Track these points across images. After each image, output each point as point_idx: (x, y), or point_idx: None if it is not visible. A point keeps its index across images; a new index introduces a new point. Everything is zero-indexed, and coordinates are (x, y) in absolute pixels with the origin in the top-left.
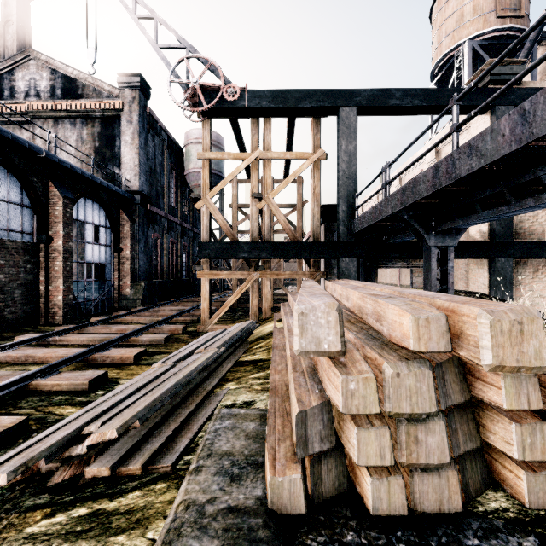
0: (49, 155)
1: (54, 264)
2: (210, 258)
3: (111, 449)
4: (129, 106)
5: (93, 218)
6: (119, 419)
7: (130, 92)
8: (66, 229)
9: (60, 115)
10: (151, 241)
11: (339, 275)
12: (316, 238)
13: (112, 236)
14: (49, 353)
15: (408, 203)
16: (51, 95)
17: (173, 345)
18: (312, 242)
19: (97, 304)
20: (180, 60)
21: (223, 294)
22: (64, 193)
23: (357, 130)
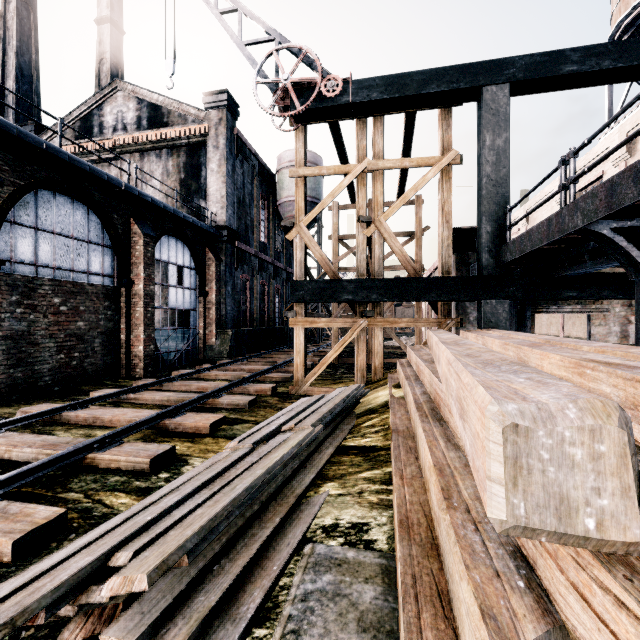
0: (128, 188)
1: (134, 310)
2: (304, 301)
3: (146, 596)
4: (215, 129)
5: (177, 259)
6: (157, 549)
7: (217, 113)
8: (147, 271)
9: (146, 147)
10: (239, 284)
11: (482, 323)
12: (446, 272)
13: (197, 278)
14: (117, 415)
15: (623, 204)
16: (137, 127)
17: (259, 410)
18: (441, 278)
19: (181, 355)
20: (268, 55)
21: (321, 346)
22: (145, 230)
23: (508, 116)
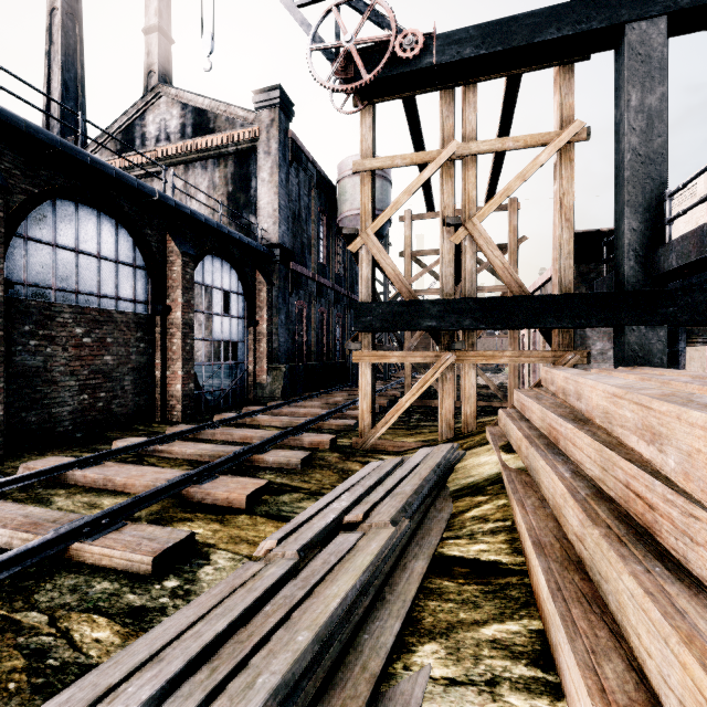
0: (163, 197)
1: (171, 342)
2: (372, 329)
3: None
4: (266, 132)
5: (222, 282)
6: None
7: (268, 113)
8: (186, 296)
9: (191, 158)
10: (294, 312)
11: (625, 358)
12: (566, 289)
13: (245, 306)
14: (132, 477)
15: None
16: (181, 136)
17: (314, 472)
18: (564, 296)
19: (227, 394)
20: (326, 12)
21: (389, 384)
22: (183, 248)
23: (665, 62)
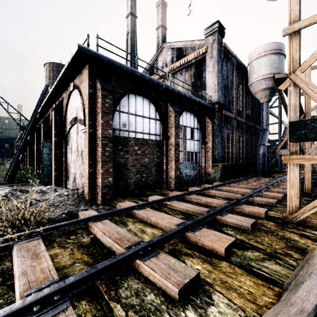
0: (167, 86)
1: (170, 152)
2: (307, 139)
3: None
4: (211, 47)
5: (190, 124)
6: None
7: (212, 37)
8: (176, 131)
9: (175, 71)
10: (225, 136)
11: None
12: None
13: (200, 134)
14: (158, 219)
15: None
16: (171, 63)
17: (262, 235)
18: None
19: (192, 177)
20: None
21: (285, 176)
22: (174, 108)
23: None
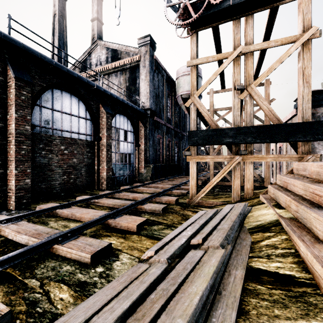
0: (98, 87)
1: (102, 153)
2: (197, 144)
3: None
4: (143, 57)
5: (124, 126)
6: None
7: (144, 48)
8: (108, 132)
9: (110, 72)
10: (156, 140)
11: None
12: (306, 120)
13: (134, 137)
14: (83, 214)
15: None
16: (106, 62)
17: (168, 215)
18: (307, 122)
19: (126, 178)
20: None
21: (201, 174)
22: (107, 110)
23: None
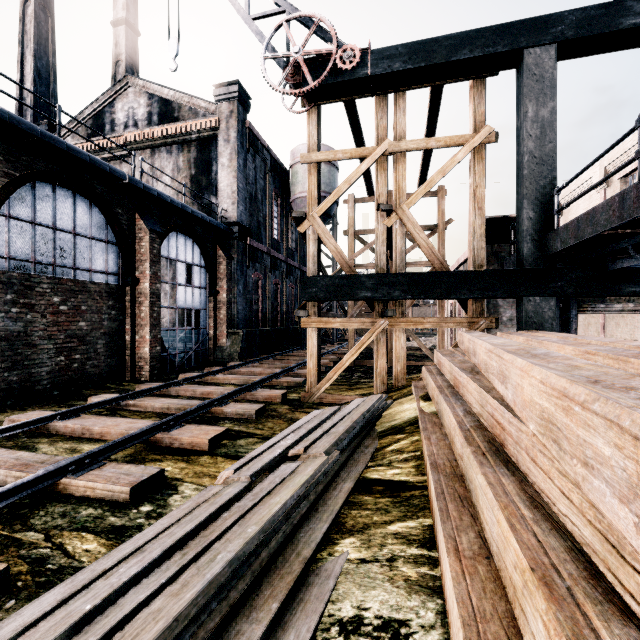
0: (132, 181)
1: (140, 309)
2: (317, 299)
3: None
4: (226, 122)
5: (186, 256)
6: None
7: (228, 105)
8: (153, 269)
9: (157, 143)
10: (251, 282)
11: (523, 323)
12: (479, 266)
13: (207, 277)
14: (108, 427)
15: None
16: (148, 123)
17: (267, 421)
18: (475, 272)
19: (190, 356)
20: (277, 27)
21: (336, 347)
22: (150, 225)
23: (555, 81)
